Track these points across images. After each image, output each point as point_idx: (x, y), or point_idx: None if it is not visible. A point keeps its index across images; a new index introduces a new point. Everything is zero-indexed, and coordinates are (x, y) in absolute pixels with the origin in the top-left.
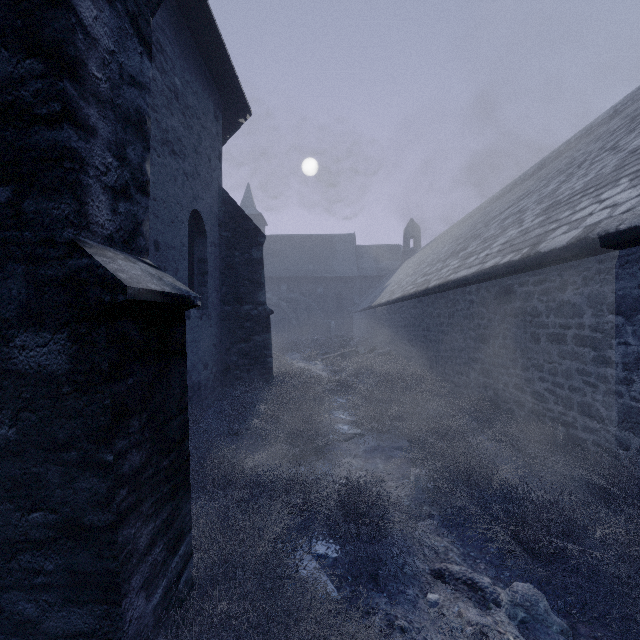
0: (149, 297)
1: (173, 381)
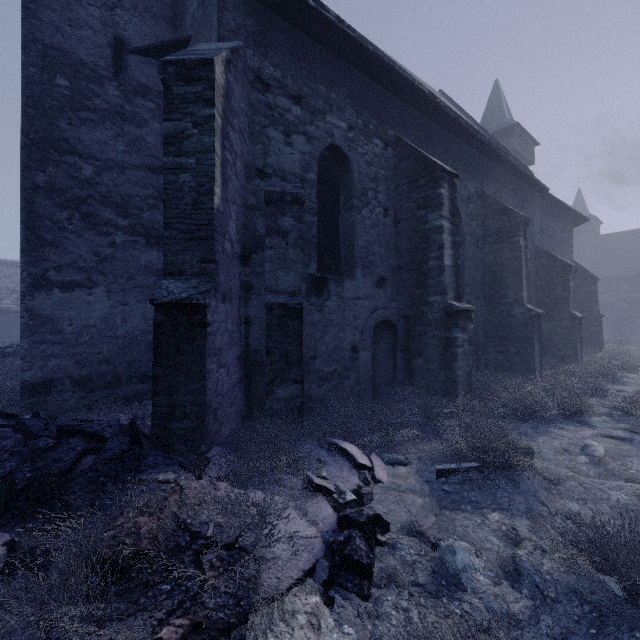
0: (579, 317)
1: (580, 328)
